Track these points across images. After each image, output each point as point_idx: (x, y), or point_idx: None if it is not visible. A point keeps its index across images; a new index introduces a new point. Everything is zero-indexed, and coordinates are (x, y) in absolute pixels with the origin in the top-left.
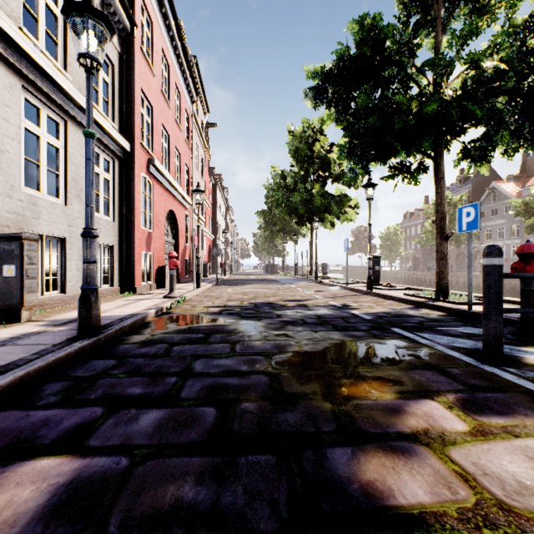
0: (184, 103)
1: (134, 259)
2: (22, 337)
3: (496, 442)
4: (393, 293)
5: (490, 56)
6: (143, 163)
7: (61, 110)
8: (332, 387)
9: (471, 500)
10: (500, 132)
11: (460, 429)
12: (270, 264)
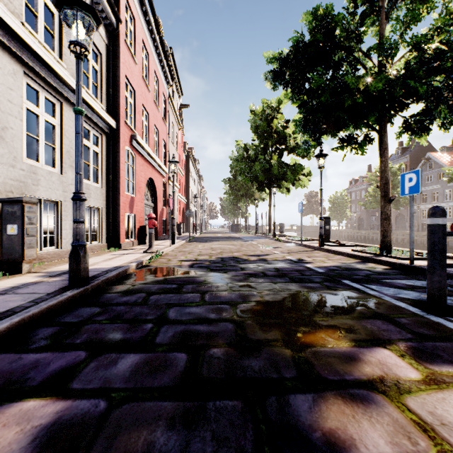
0: (162, 87)
1: (119, 220)
2: (21, 286)
3: (450, 391)
4: (342, 249)
5: (431, 38)
6: (127, 138)
7: (57, 93)
8: (292, 335)
9: (432, 451)
10: (439, 106)
11: (414, 377)
12: (235, 224)
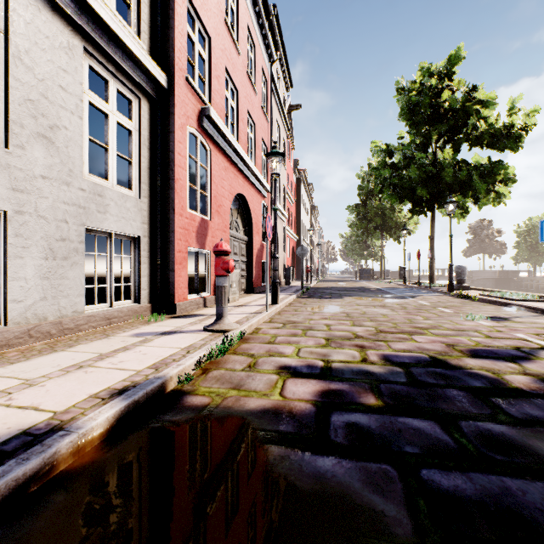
0: (260, 59)
1: (173, 260)
2: None
3: None
4: None
5: None
6: (192, 111)
7: None
8: None
9: None
10: None
11: None
12: (364, 269)
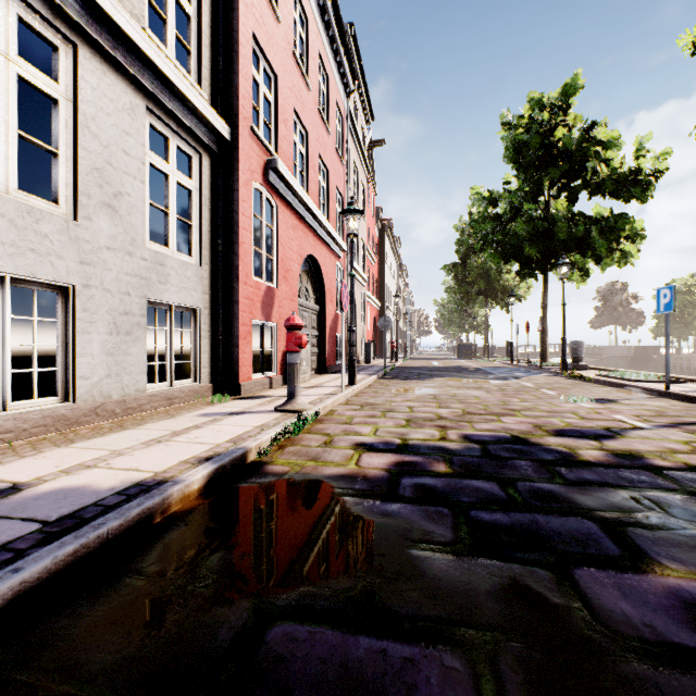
0: (335, 92)
1: (237, 334)
2: None
3: None
4: None
5: None
6: (257, 164)
7: (58, 16)
8: None
9: None
10: None
11: None
12: (464, 344)
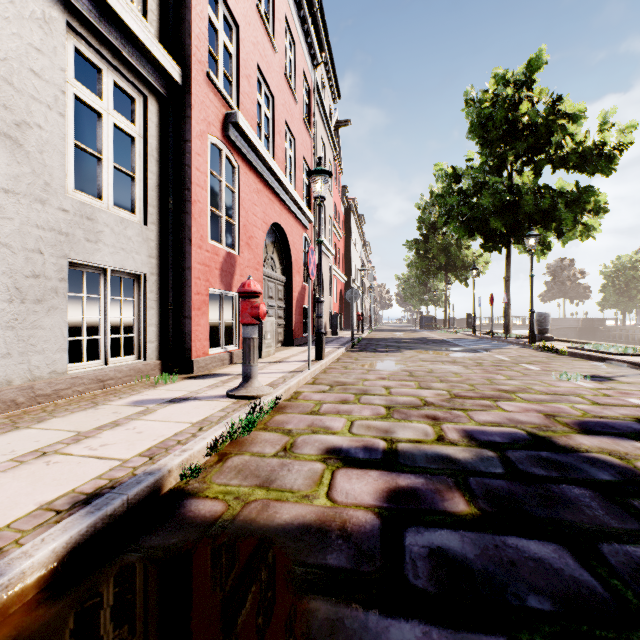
0: (302, 61)
1: (190, 304)
2: None
3: None
4: None
5: None
6: (214, 117)
7: None
8: None
9: None
10: None
11: None
12: (426, 316)
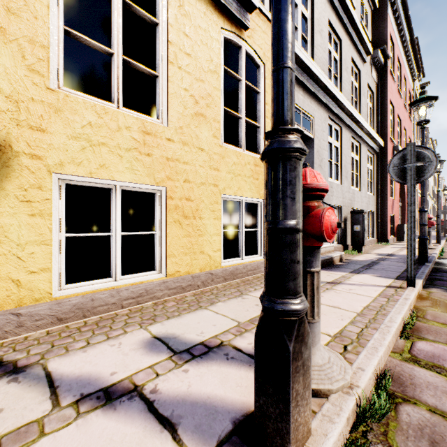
0: (407, 85)
1: (386, 220)
2: (383, 259)
3: None
4: None
5: None
6: (390, 151)
7: (359, 139)
8: None
9: None
10: None
11: None
12: None
